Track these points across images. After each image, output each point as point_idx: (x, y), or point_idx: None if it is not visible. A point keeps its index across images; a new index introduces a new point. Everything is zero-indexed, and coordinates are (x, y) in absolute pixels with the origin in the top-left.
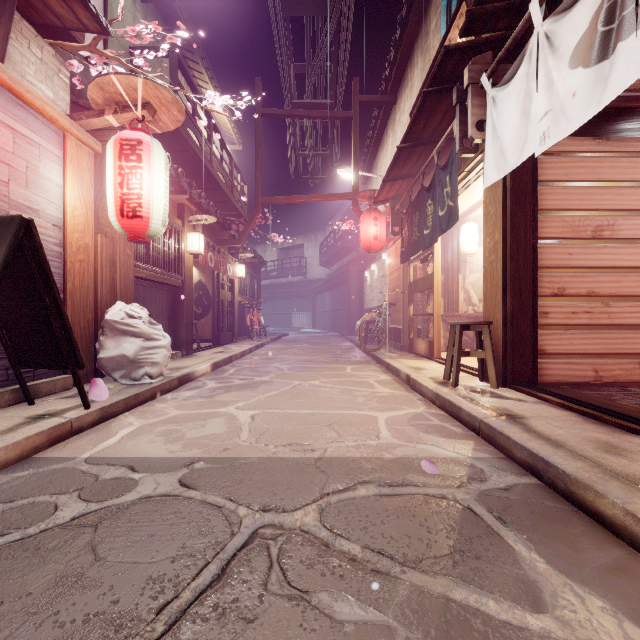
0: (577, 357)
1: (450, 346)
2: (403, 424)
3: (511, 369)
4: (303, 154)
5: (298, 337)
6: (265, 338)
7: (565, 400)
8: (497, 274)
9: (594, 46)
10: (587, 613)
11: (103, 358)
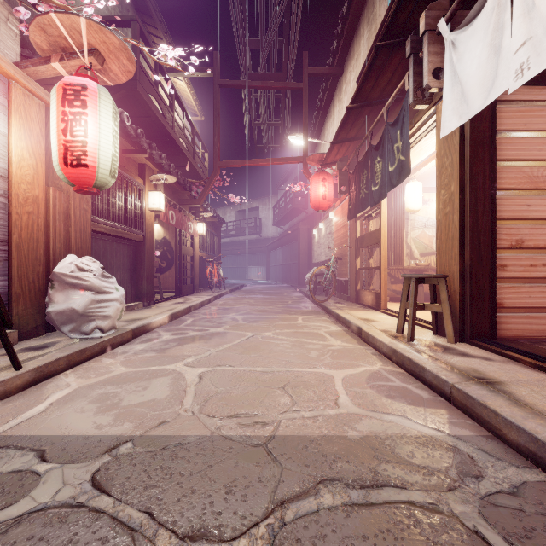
0: (536, 311)
1: (403, 299)
2: (362, 386)
3: (469, 323)
4: (258, 124)
5: (254, 288)
6: (224, 289)
7: (539, 360)
8: (453, 226)
9: None
10: None
11: (52, 312)
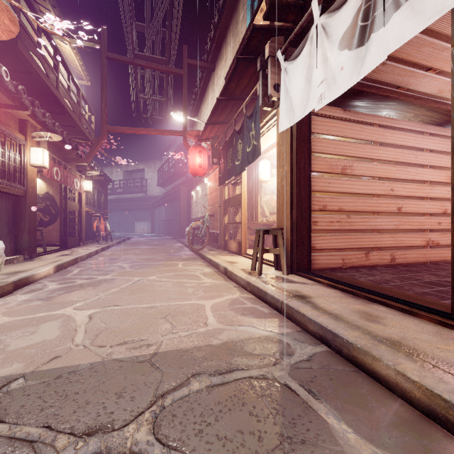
0: (333, 251)
1: (256, 246)
2: (225, 309)
3: (296, 261)
4: (143, 97)
5: (140, 240)
6: (111, 241)
7: (331, 281)
8: (287, 194)
9: (356, 35)
10: None
11: None
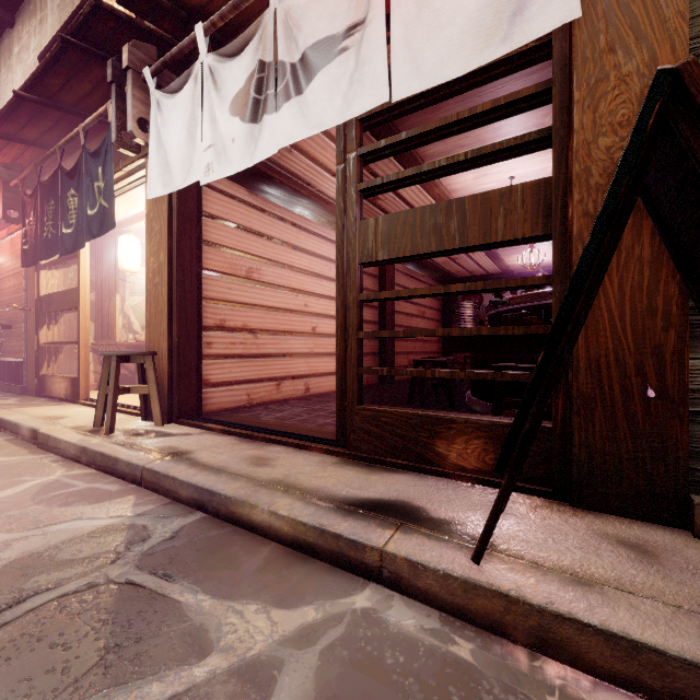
0: (235, 384)
1: (104, 383)
2: (24, 505)
3: (178, 403)
4: None
5: None
6: None
7: (226, 426)
8: (163, 299)
9: (248, 106)
10: (246, 624)
11: None
